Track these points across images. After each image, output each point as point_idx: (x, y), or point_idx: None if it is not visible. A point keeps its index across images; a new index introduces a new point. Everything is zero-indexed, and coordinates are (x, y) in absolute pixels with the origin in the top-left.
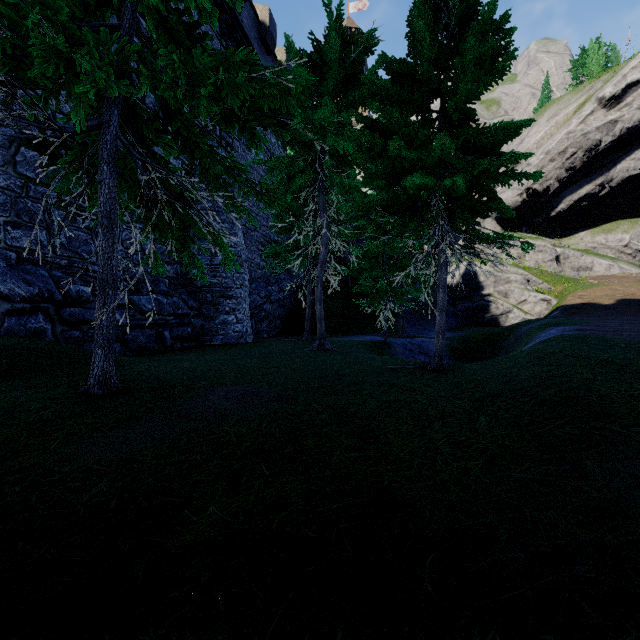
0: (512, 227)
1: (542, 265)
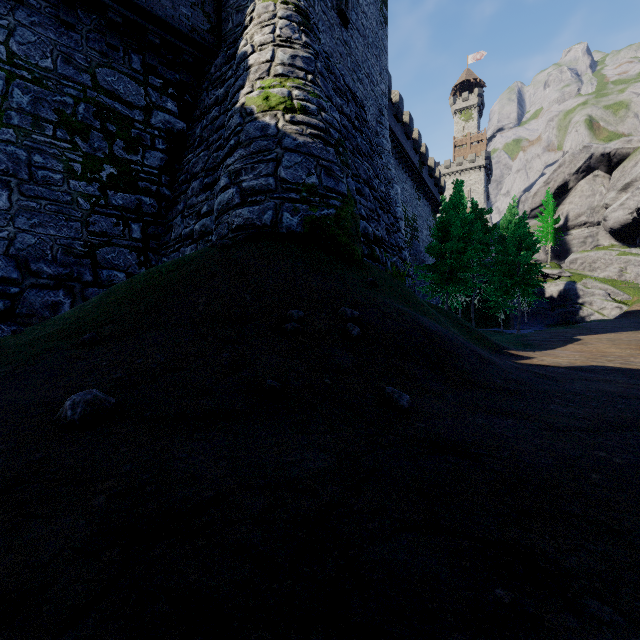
0: (626, 239)
1: (632, 280)
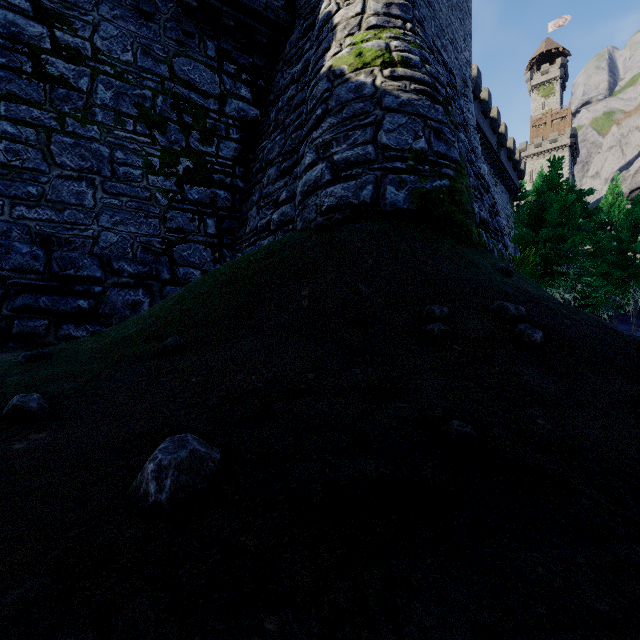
0: None
1: None
